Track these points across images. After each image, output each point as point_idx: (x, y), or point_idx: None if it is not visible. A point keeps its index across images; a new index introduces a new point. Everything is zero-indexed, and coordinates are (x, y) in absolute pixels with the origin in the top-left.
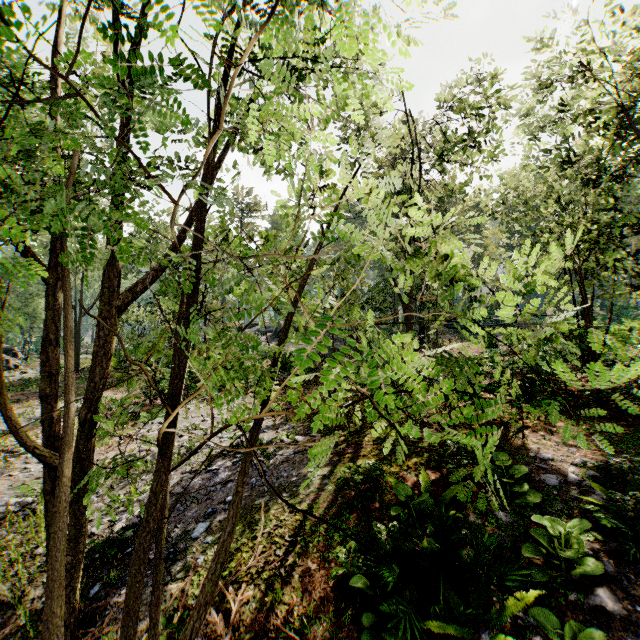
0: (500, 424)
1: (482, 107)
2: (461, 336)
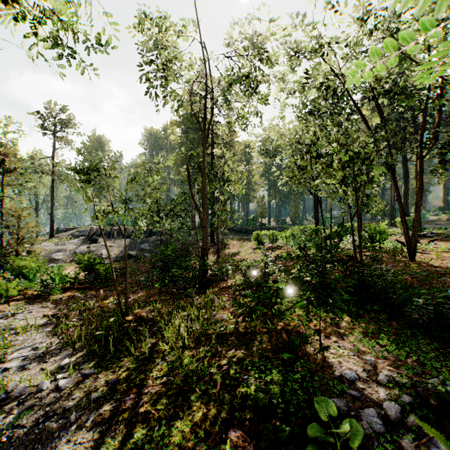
0: (301, 338)
1: (263, 47)
2: (239, 236)
